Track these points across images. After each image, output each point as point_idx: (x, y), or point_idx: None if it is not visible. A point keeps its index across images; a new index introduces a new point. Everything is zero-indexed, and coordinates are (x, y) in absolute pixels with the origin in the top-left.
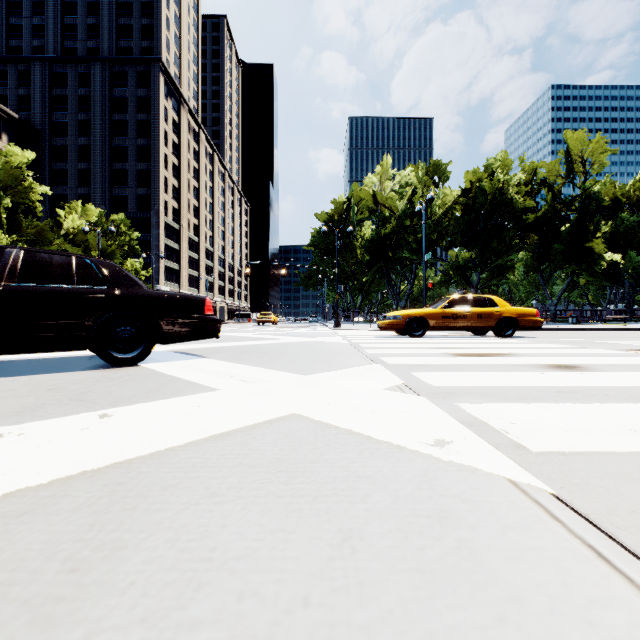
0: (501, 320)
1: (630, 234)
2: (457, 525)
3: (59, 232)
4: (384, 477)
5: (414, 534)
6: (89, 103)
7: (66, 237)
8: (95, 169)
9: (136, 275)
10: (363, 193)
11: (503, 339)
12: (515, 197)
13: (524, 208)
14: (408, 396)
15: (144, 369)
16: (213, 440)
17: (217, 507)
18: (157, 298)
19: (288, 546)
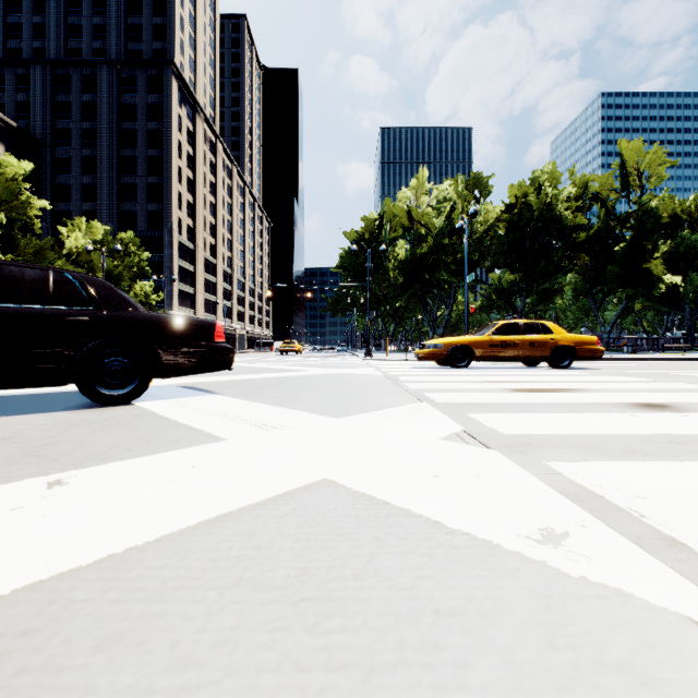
0: (556, 349)
1: (691, 254)
2: None
3: (61, 252)
4: (481, 614)
5: None
6: (95, 110)
7: (69, 257)
8: (101, 183)
9: (146, 299)
10: (397, 209)
11: (560, 371)
12: (564, 213)
13: (574, 225)
14: (475, 449)
15: (137, 409)
16: (203, 528)
17: None
18: (155, 322)
19: None
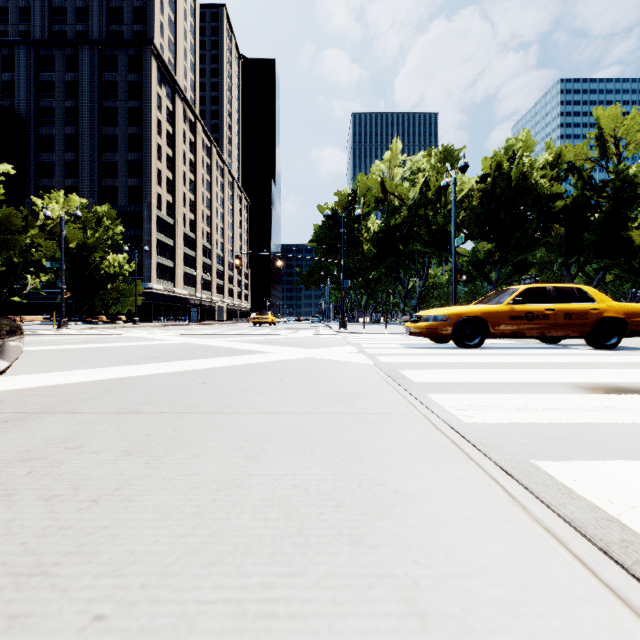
0: (600, 322)
1: None
2: None
3: (33, 223)
4: None
5: None
6: (77, 89)
7: (43, 229)
8: (83, 159)
9: (120, 271)
10: (370, 180)
11: (615, 353)
12: (541, 183)
13: (550, 196)
14: None
15: None
16: None
17: None
18: None
19: None
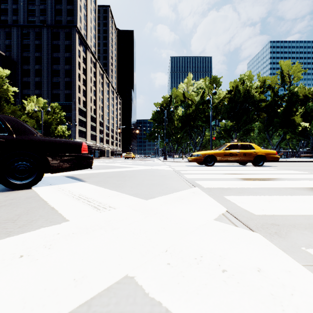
0: (256, 157)
1: (312, 113)
2: None
3: (24, 112)
4: None
5: None
6: (41, 48)
7: (28, 114)
8: (43, 81)
9: (63, 134)
10: (178, 92)
11: (258, 167)
12: (255, 94)
13: (259, 100)
14: (243, 232)
15: (32, 192)
16: None
17: None
18: (46, 142)
19: None
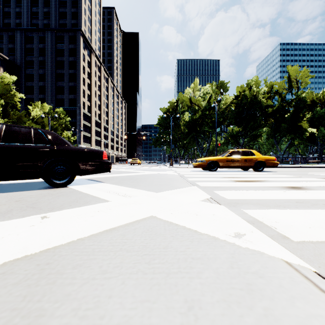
0: (257, 162)
1: (321, 118)
2: (261, 296)
3: (29, 117)
4: (208, 259)
5: (234, 304)
6: (44, 52)
7: (33, 120)
8: (48, 85)
9: (68, 139)
10: (184, 97)
11: (258, 172)
12: (262, 99)
13: (266, 105)
14: (214, 205)
15: (70, 189)
16: (105, 233)
17: (106, 282)
18: (77, 151)
19: (152, 314)
